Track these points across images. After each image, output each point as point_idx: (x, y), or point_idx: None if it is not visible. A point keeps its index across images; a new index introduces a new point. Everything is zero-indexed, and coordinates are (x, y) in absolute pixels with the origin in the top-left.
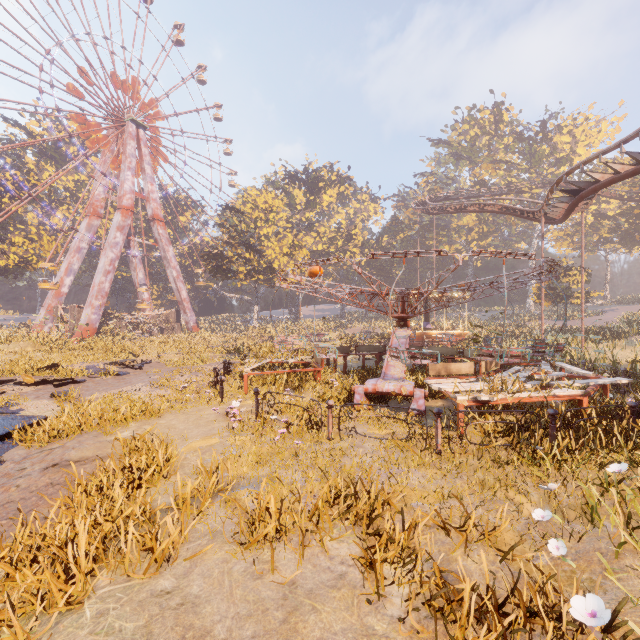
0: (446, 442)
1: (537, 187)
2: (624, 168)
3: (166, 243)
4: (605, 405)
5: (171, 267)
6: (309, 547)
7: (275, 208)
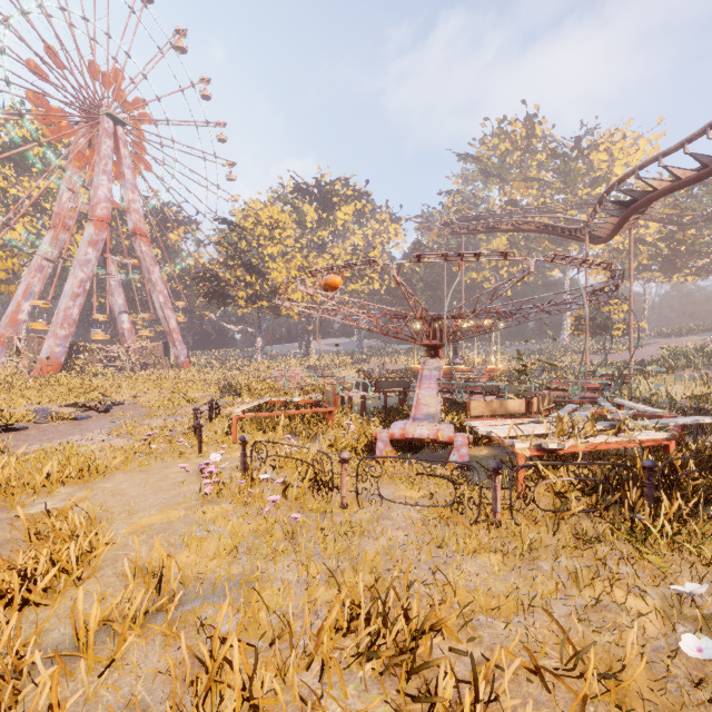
0: (505, 508)
1: (573, 208)
2: (686, 174)
3: (151, 263)
4: (711, 453)
5: (157, 291)
6: None
7: (282, 224)
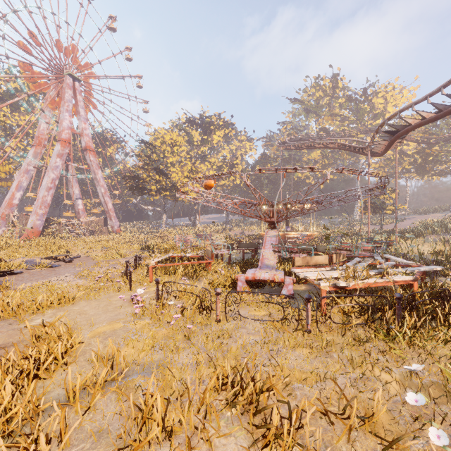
0: (314, 322)
1: (361, 133)
2: (429, 115)
3: (96, 167)
4: (436, 289)
5: (100, 185)
6: (196, 445)
7: (178, 143)
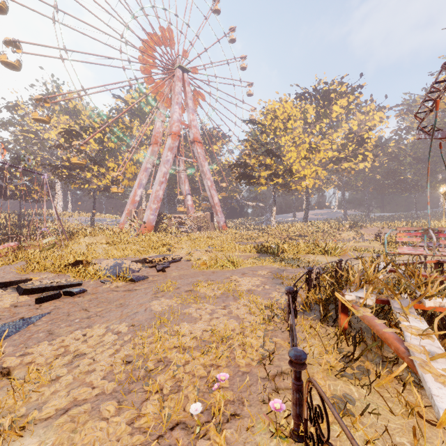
0: None
1: None
2: None
3: (203, 159)
4: None
5: (206, 178)
6: None
7: (292, 117)
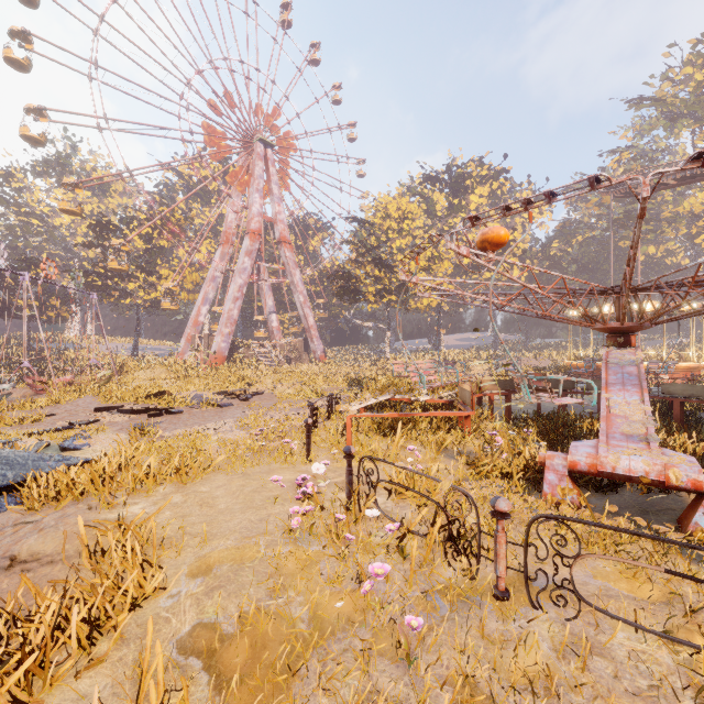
0: None
1: None
2: None
3: (293, 266)
4: None
5: (298, 292)
6: None
7: (410, 215)
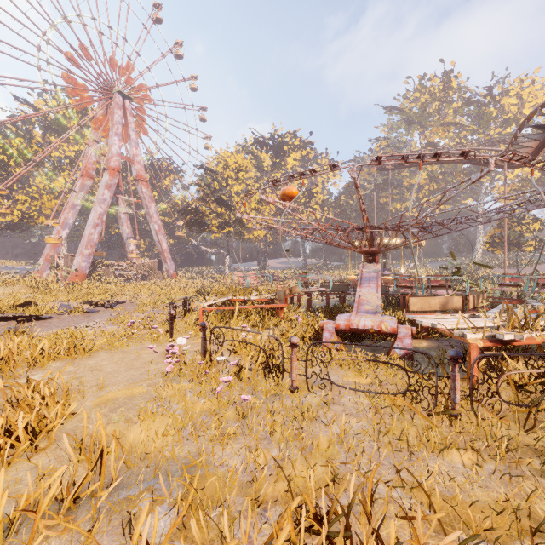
0: (463, 399)
1: (485, 146)
2: None
3: (149, 200)
4: None
5: (153, 221)
6: None
7: (244, 168)
